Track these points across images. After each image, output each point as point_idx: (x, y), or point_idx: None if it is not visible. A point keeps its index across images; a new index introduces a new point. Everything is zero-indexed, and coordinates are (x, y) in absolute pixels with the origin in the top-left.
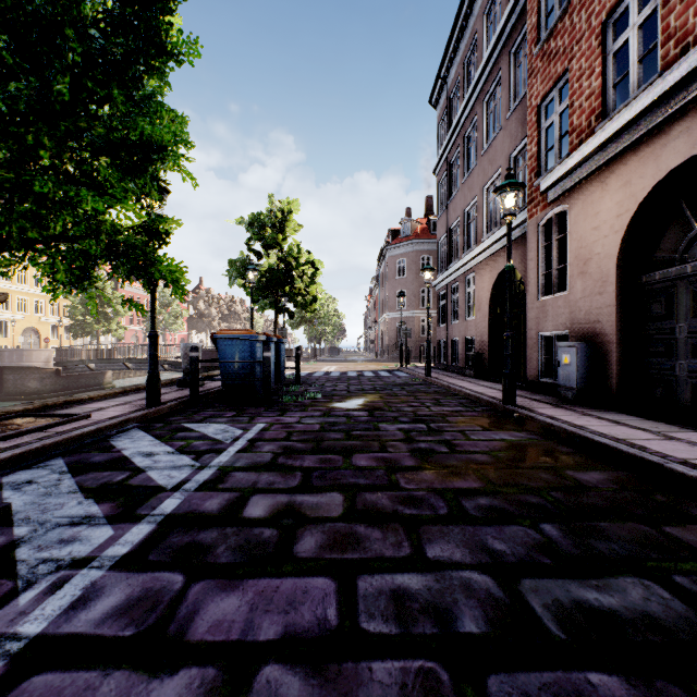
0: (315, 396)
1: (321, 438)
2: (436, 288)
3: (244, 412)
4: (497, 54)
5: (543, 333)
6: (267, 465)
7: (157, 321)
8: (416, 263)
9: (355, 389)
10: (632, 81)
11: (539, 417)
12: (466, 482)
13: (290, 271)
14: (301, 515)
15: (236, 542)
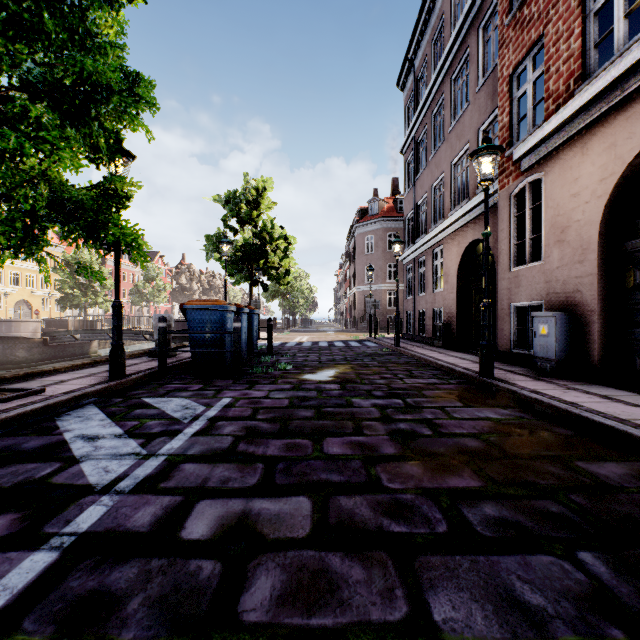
0: (286, 367)
1: (290, 416)
2: (403, 261)
3: (211, 384)
4: (465, 31)
5: (516, 304)
6: (224, 453)
7: (142, 295)
8: (383, 239)
9: (326, 359)
10: (617, 38)
11: (523, 392)
12: (462, 480)
13: (264, 246)
14: (256, 535)
15: (160, 589)
